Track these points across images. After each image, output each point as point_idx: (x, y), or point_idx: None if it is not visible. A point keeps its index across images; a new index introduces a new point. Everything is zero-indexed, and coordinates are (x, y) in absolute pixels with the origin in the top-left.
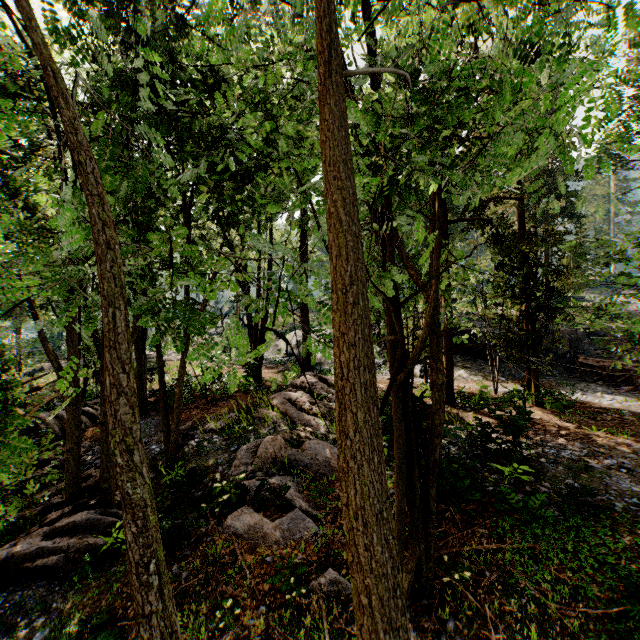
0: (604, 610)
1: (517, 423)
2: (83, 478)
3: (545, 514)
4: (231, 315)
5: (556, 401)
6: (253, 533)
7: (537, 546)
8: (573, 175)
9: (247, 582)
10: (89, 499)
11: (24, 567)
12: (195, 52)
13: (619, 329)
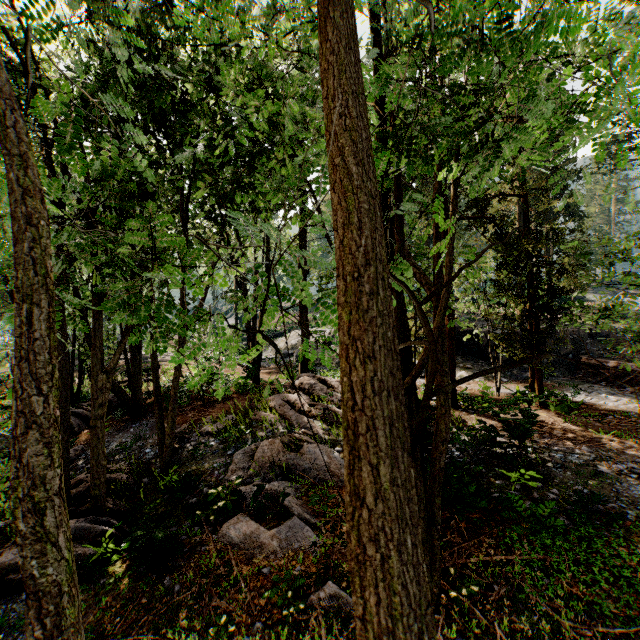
0: (622, 629)
1: (523, 427)
2: (74, 483)
3: (555, 523)
4: (216, 314)
5: (560, 403)
6: (249, 542)
7: (547, 557)
8: (574, 174)
9: (242, 596)
10: (79, 506)
11: (9, 579)
12: (178, 18)
13: (629, 329)
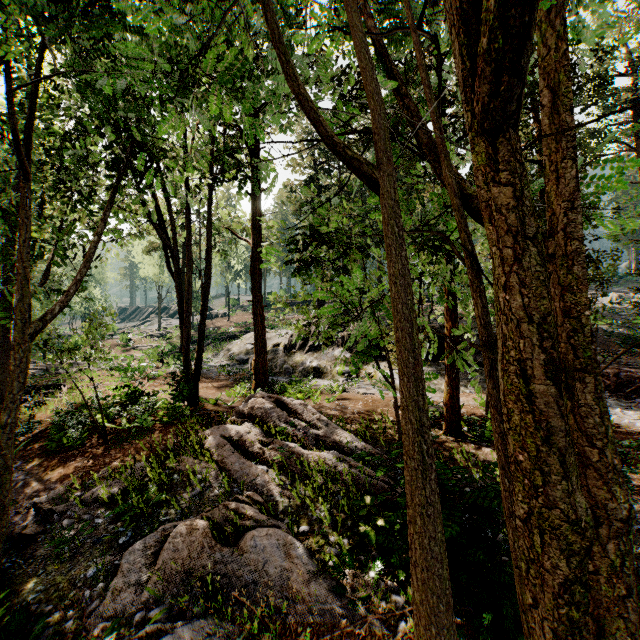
0: None
1: None
2: None
3: None
4: None
5: None
6: None
7: None
8: None
9: None
10: None
11: None
12: None
13: None
